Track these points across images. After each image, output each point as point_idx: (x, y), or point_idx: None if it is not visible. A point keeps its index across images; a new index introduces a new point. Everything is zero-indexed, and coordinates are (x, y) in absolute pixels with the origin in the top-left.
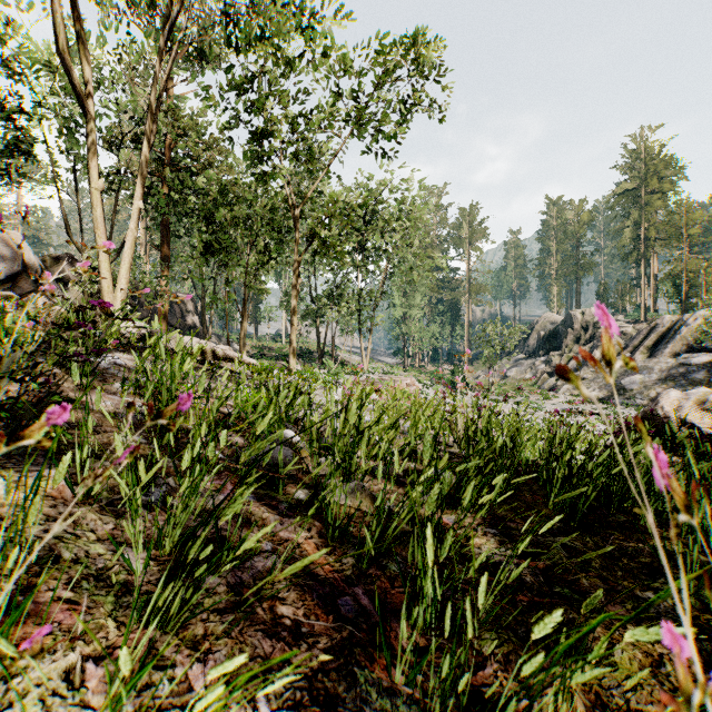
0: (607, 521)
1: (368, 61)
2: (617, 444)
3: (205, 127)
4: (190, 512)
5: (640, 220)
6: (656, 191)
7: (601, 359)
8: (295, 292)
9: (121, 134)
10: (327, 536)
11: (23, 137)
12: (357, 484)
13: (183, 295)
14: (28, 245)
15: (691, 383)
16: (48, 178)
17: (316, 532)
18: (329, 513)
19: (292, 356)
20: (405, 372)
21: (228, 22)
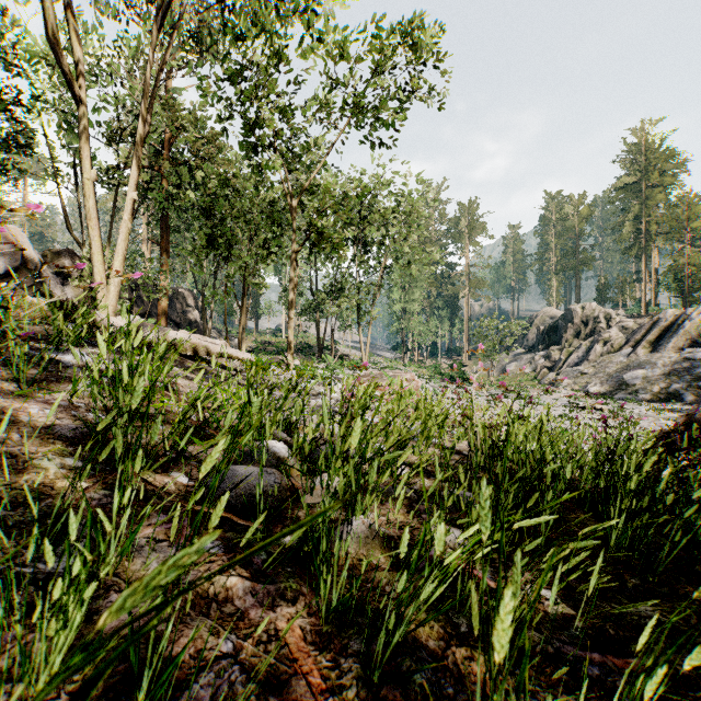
0: (694, 572)
1: (369, 45)
2: (694, 465)
3: (204, 121)
4: (74, 629)
5: (640, 214)
6: (657, 185)
7: (602, 354)
8: (293, 285)
9: (121, 128)
10: (319, 616)
11: (21, 130)
12: (361, 522)
13: (183, 290)
14: (28, 240)
15: (695, 378)
16: (48, 173)
17: (304, 604)
18: (322, 585)
19: (290, 351)
20: (404, 366)
21: (224, 8)
